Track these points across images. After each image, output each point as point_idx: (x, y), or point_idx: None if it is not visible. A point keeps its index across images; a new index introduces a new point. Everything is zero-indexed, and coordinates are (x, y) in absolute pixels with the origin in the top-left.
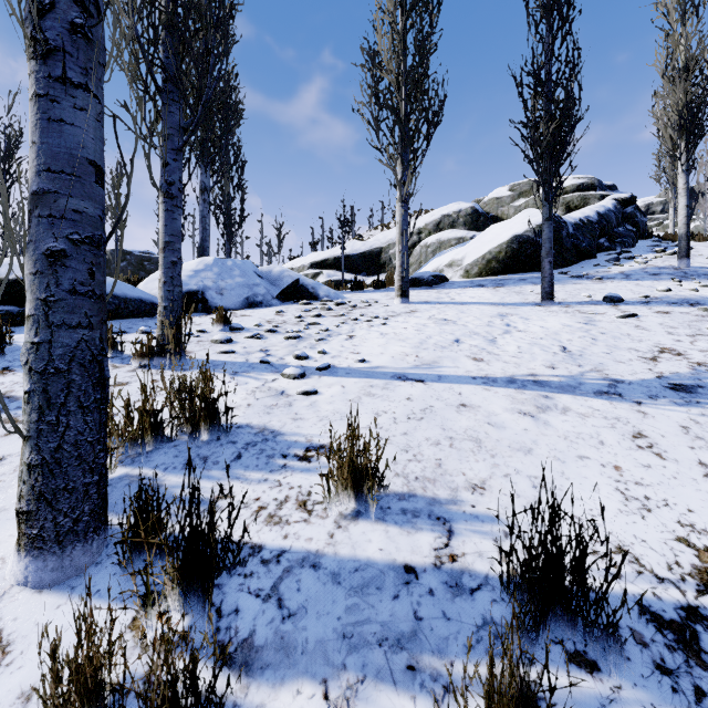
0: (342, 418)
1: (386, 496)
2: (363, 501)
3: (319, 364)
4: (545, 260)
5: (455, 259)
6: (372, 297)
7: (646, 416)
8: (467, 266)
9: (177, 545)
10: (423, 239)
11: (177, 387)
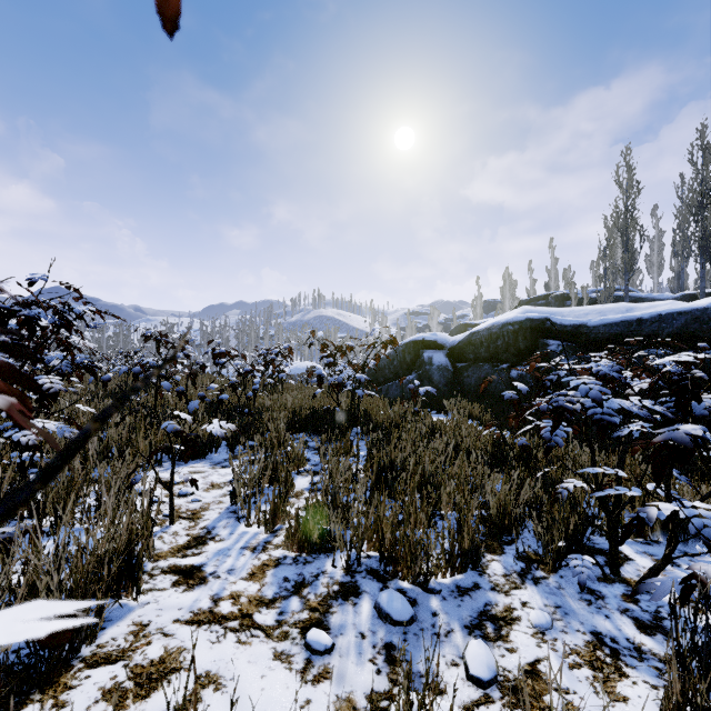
0: None
1: None
2: None
3: None
4: None
5: None
6: None
7: None
8: None
9: None
10: None
11: None
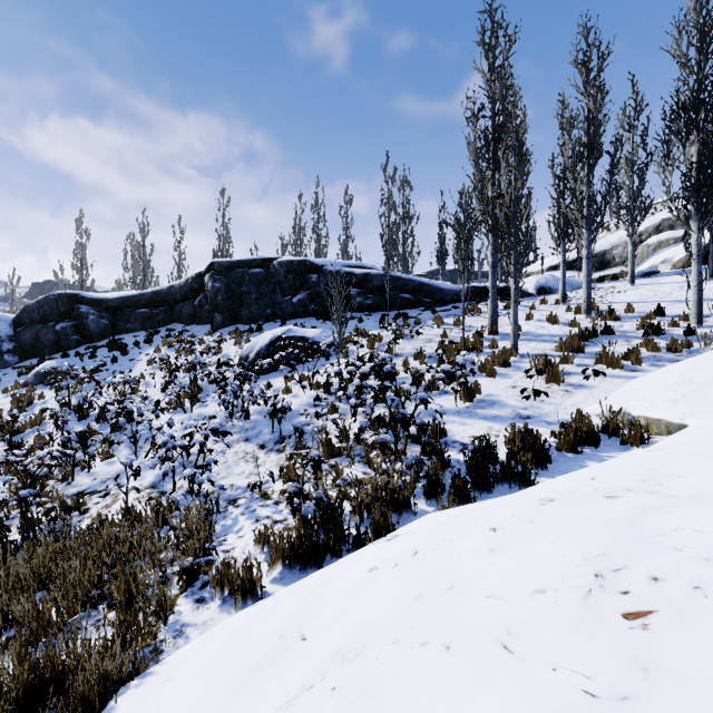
0: (621, 308)
1: (634, 313)
2: (631, 312)
3: (608, 302)
4: (710, 261)
5: (667, 258)
6: (613, 284)
7: (704, 303)
8: (674, 262)
9: (608, 311)
10: (643, 240)
11: (574, 307)
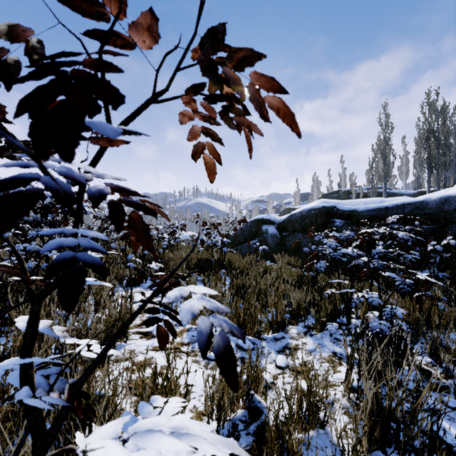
0: None
1: None
2: None
3: None
4: None
5: None
6: None
7: None
8: None
9: None
10: None
11: None
